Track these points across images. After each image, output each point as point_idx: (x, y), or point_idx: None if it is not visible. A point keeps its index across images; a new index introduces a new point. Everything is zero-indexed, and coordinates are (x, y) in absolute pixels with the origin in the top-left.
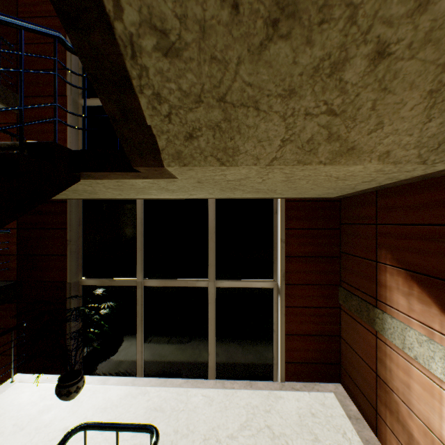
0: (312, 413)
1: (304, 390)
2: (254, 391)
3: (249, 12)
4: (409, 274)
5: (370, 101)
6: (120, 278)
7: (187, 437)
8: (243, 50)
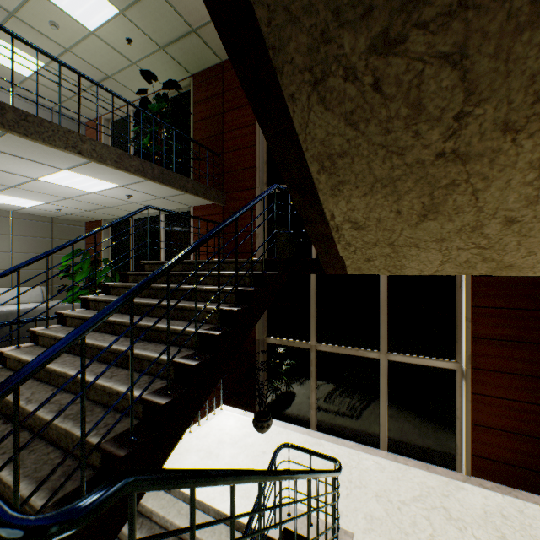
0: (503, 514)
1: (496, 491)
2: (430, 473)
3: (407, 213)
4: None
5: (514, 241)
6: (296, 340)
7: (360, 488)
8: (404, 225)
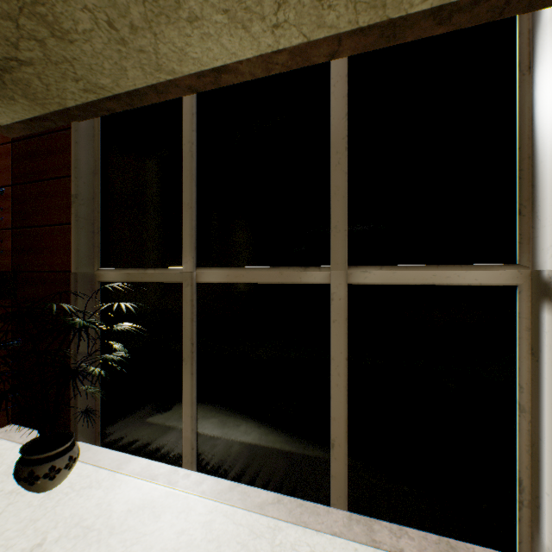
0: None
1: None
2: None
3: None
4: None
5: None
6: (156, 268)
7: None
8: None
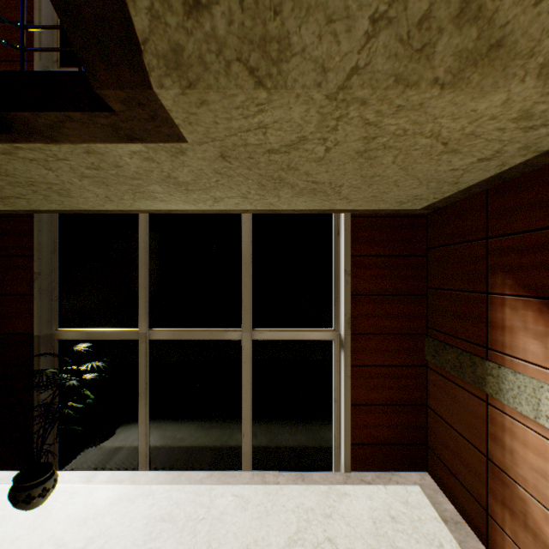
0: (392, 516)
1: (378, 483)
2: (307, 486)
3: None
4: (546, 304)
5: None
6: (115, 328)
7: None
8: None
